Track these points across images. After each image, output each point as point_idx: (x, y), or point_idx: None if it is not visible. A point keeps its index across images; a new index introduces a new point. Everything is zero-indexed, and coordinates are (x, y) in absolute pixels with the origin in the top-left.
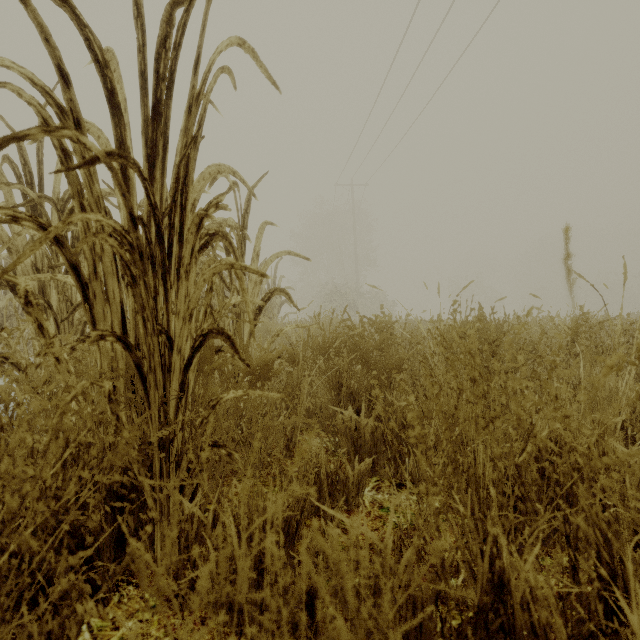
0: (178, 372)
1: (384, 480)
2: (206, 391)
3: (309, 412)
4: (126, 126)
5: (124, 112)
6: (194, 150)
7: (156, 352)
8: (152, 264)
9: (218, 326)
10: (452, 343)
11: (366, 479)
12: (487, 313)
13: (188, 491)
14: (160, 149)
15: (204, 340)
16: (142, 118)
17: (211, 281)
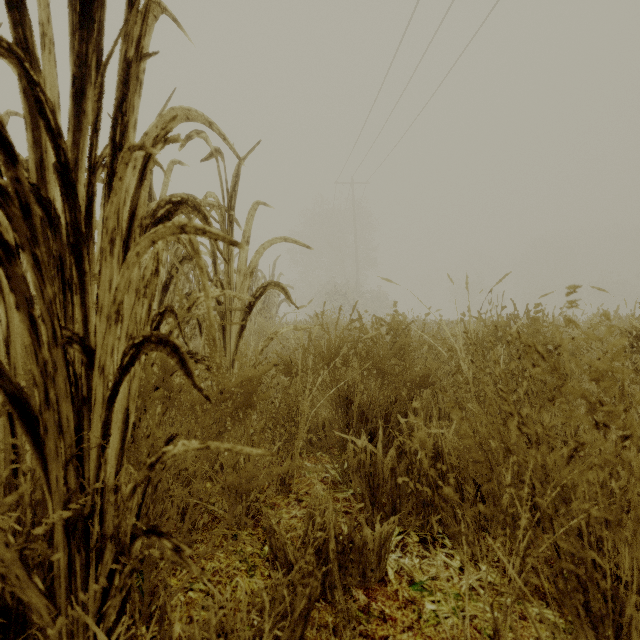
0: (100, 404)
1: (409, 532)
2: (149, 432)
3: (310, 430)
4: (49, 43)
5: (47, 23)
6: (136, 61)
7: (60, 373)
8: (67, 233)
9: (200, 327)
10: (482, 348)
11: (389, 540)
12: (488, 313)
13: (114, 599)
14: (92, 69)
15: (137, 354)
16: (69, 28)
17: (157, 259)
